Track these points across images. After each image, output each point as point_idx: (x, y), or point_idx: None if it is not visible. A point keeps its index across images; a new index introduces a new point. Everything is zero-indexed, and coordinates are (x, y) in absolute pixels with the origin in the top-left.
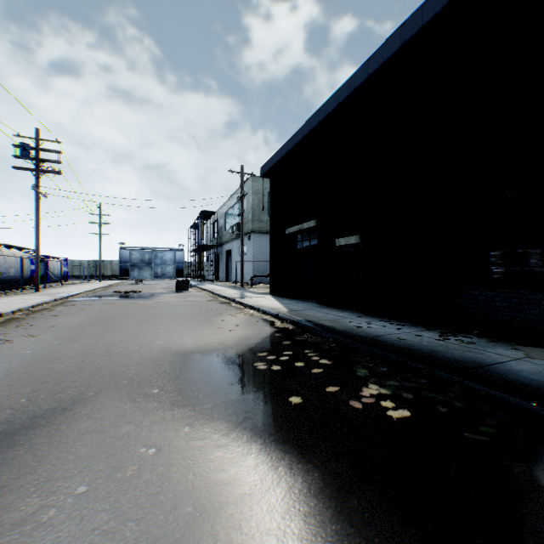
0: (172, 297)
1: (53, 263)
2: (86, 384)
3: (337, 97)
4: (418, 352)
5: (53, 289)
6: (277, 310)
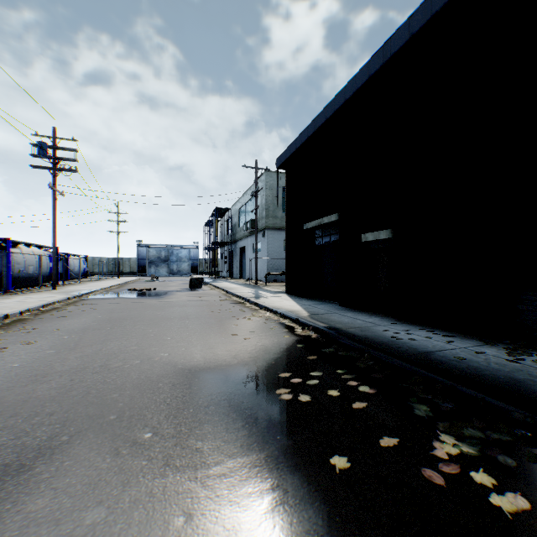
0: (185, 296)
1: (74, 261)
2: (63, 420)
3: (367, 69)
4: (494, 381)
5: (71, 286)
6: (296, 313)
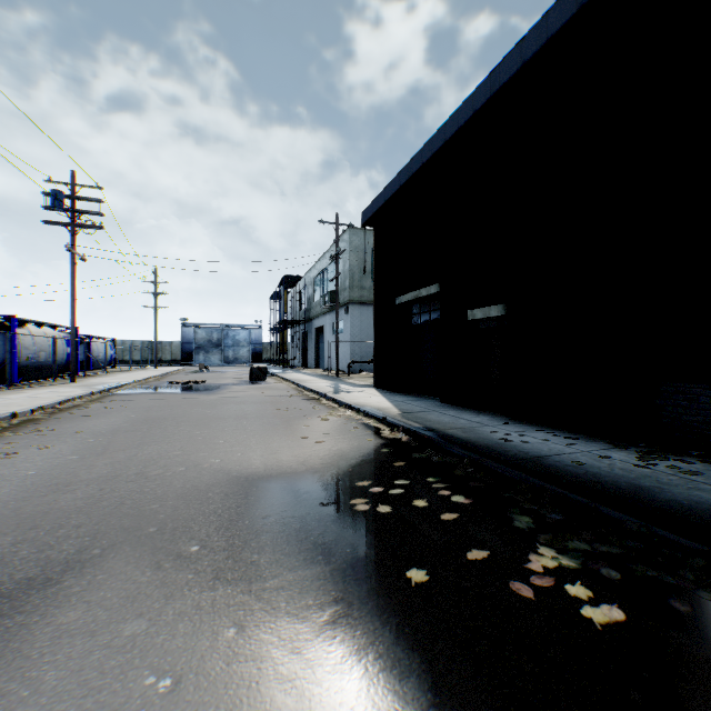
0: (244, 391)
1: (98, 345)
2: (93, 532)
3: (472, 102)
4: (613, 488)
5: (95, 378)
6: (384, 412)
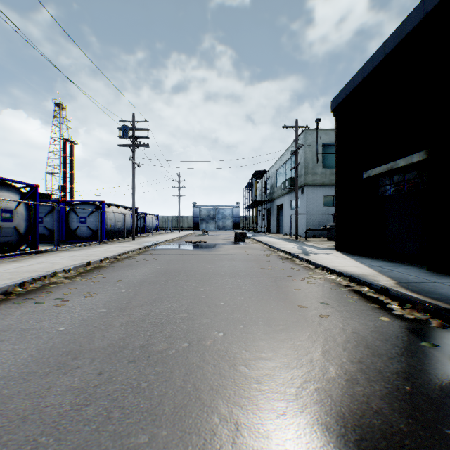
0: (232, 249)
1: (149, 219)
2: None
3: None
4: None
5: (145, 238)
6: (375, 279)
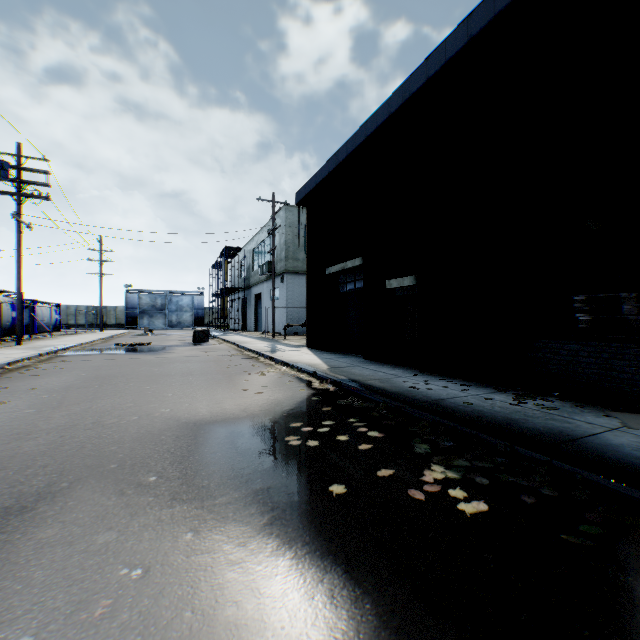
0: (188, 351)
1: (43, 310)
2: (59, 470)
3: (388, 106)
4: (491, 421)
5: (41, 341)
6: (315, 367)
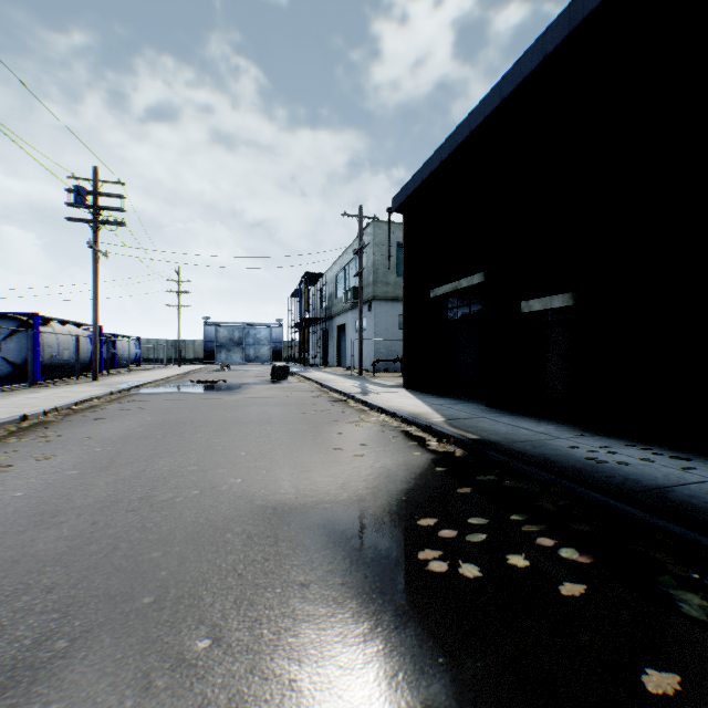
0: (266, 391)
1: (123, 344)
2: (66, 602)
3: (541, 46)
4: None
5: (117, 377)
6: (426, 418)
